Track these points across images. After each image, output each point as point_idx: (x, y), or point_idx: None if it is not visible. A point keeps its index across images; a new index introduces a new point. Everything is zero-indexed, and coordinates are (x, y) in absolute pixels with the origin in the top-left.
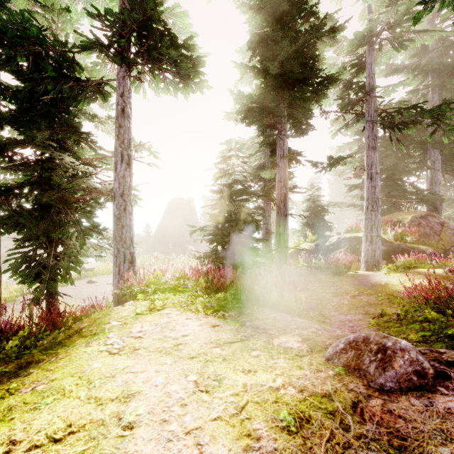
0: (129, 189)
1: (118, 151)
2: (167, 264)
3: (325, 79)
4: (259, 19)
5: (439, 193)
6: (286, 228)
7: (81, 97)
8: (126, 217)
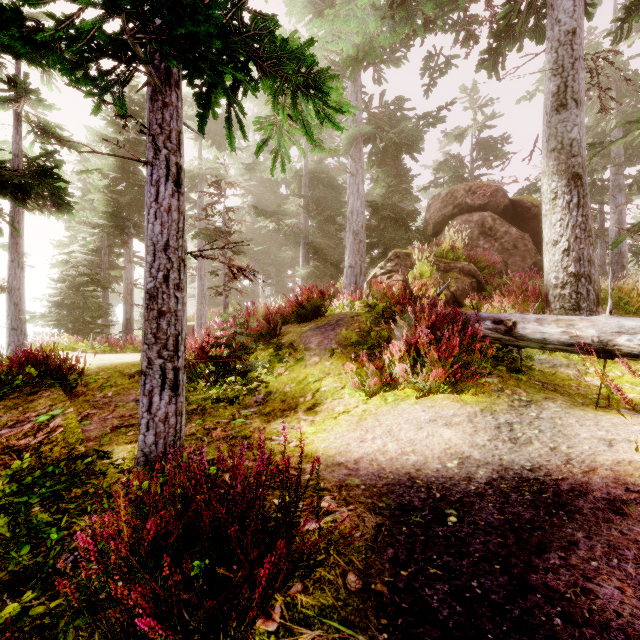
0: (23, 285)
1: (16, 260)
2: None
3: None
4: (114, 166)
5: (258, 291)
6: (132, 315)
7: None
8: (22, 304)
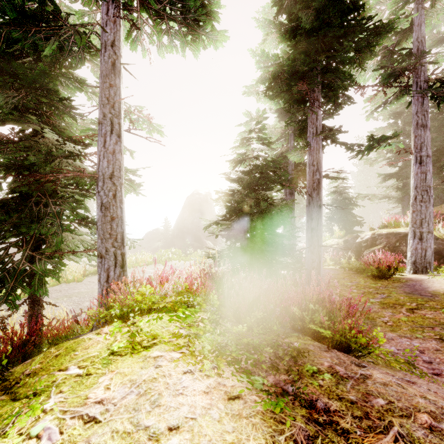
0: (119, 170)
1: (103, 118)
2: (183, 259)
3: (372, 32)
4: None
5: None
6: (319, 222)
7: (64, 56)
8: (115, 206)
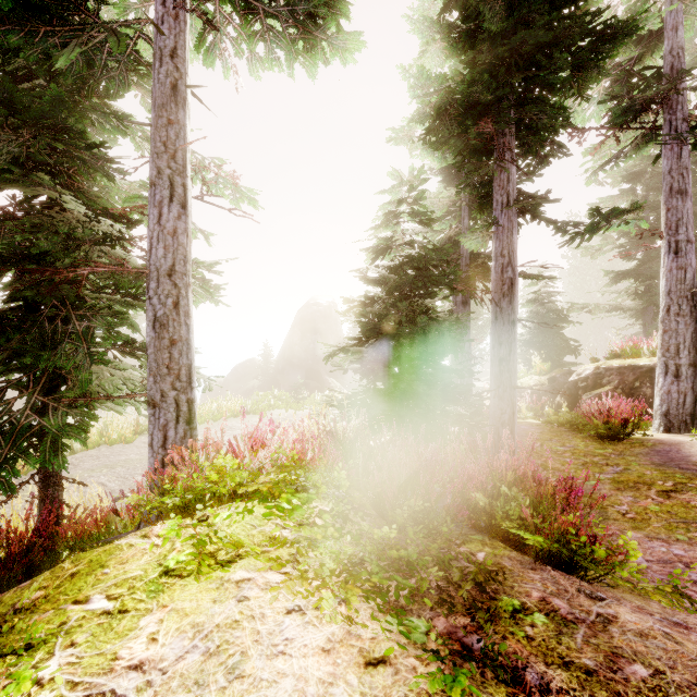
0: (184, 262)
1: (157, 176)
2: (293, 407)
3: (601, 36)
4: None
5: None
6: (513, 349)
7: (95, 76)
8: (177, 322)
